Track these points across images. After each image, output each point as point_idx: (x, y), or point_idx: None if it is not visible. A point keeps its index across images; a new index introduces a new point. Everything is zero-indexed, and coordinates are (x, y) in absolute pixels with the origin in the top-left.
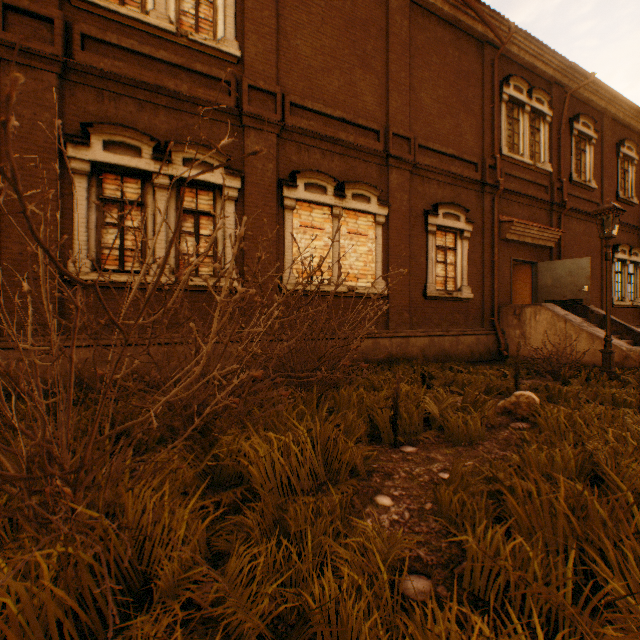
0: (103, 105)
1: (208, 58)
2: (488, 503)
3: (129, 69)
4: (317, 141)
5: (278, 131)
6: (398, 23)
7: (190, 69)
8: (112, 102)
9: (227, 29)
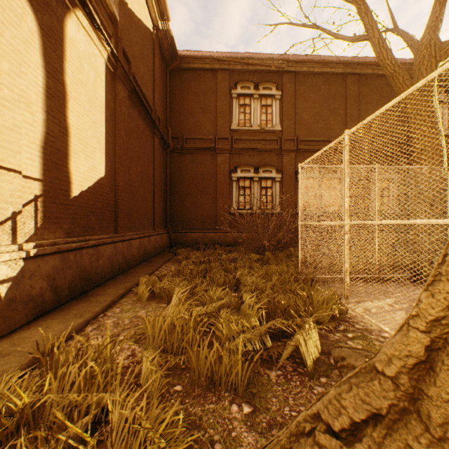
0: (239, 158)
1: (270, 133)
2: None
3: (247, 146)
4: (311, 152)
5: (295, 153)
6: (351, 89)
7: (264, 139)
8: (242, 157)
9: (276, 121)
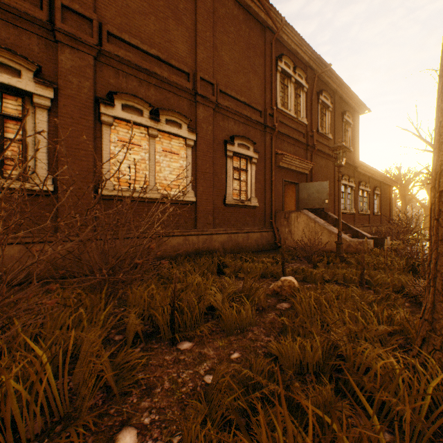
0: None
1: None
2: (236, 437)
3: None
4: (134, 70)
5: (95, 54)
6: None
7: None
8: None
9: None
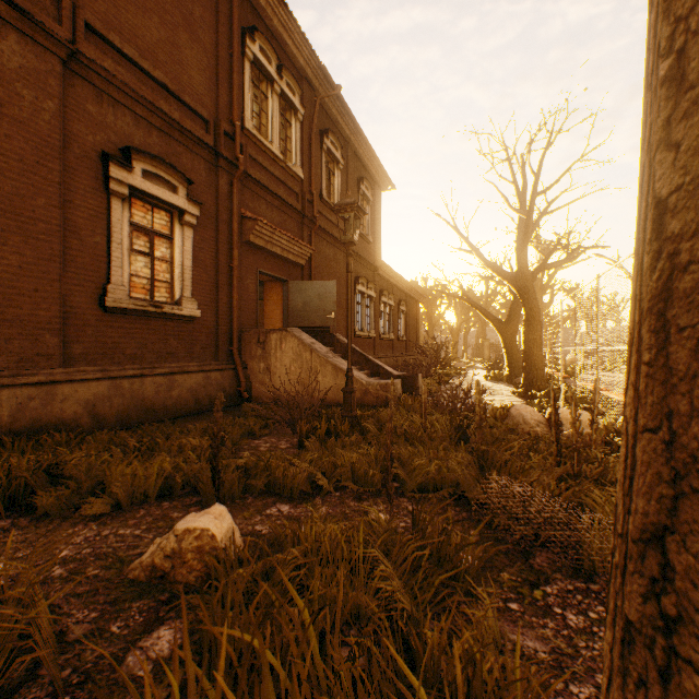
0: None
1: None
2: None
3: None
4: None
5: None
6: None
7: None
8: None
9: None
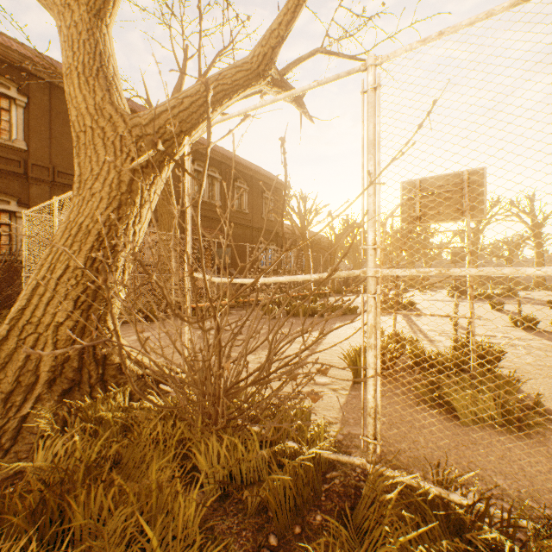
0: None
1: (7, 149)
2: None
3: None
4: None
5: (51, 185)
6: None
7: None
8: None
9: (19, 135)
